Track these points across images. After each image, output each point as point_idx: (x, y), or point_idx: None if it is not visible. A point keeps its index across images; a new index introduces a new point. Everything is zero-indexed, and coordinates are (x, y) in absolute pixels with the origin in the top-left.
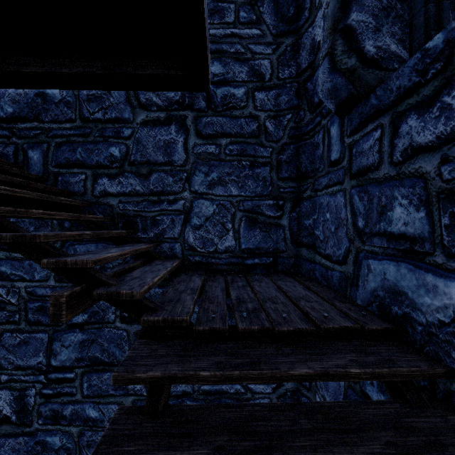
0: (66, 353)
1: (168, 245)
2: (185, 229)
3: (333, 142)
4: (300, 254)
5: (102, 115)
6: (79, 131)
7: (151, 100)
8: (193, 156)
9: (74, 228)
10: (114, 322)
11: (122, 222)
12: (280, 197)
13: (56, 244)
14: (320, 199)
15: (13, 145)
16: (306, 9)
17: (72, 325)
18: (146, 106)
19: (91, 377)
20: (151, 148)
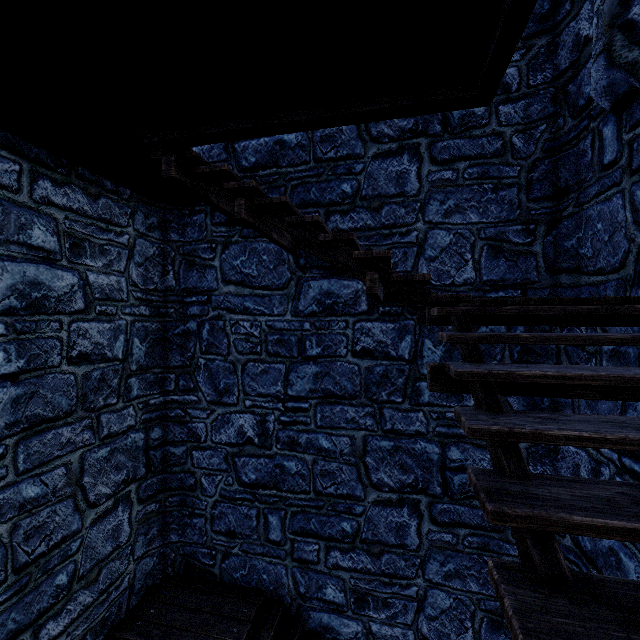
0: (301, 384)
1: None
2: (418, 262)
3: (606, 144)
4: (558, 283)
5: (334, 154)
6: (313, 172)
7: (383, 132)
8: (426, 185)
9: (308, 265)
10: (346, 356)
11: None
12: (531, 221)
13: (292, 281)
14: (588, 212)
15: None
16: (567, 2)
17: (306, 357)
18: (378, 139)
19: (324, 408)
20: (383, 181)
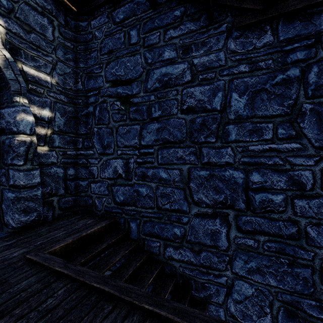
0: None
1: (214, 307)
2: (227, 300)
3: None
4: None
5: (169, 206)
6: (156, 215)
7: (201, 199)
8: (233, 245)
9: None
10: None
11: (182, 280)
12: None
13: None
14: None
15: (123, 218)
16: None
17: None
18: (198, 203)
19: None
20: (201, 233)
